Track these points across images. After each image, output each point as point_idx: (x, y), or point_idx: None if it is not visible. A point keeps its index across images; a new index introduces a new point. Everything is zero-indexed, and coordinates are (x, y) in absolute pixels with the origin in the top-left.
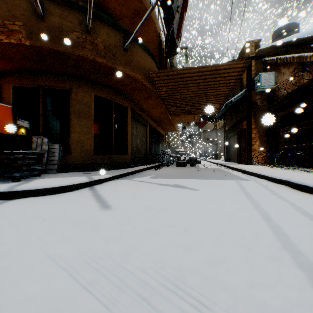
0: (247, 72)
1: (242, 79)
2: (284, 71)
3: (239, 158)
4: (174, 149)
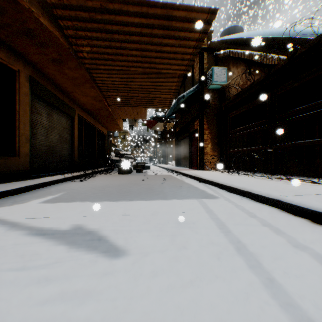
0: (199, 65)
1: (194, 74)
2: (234, 70)
3: (191, 162)
4: (118, 152)
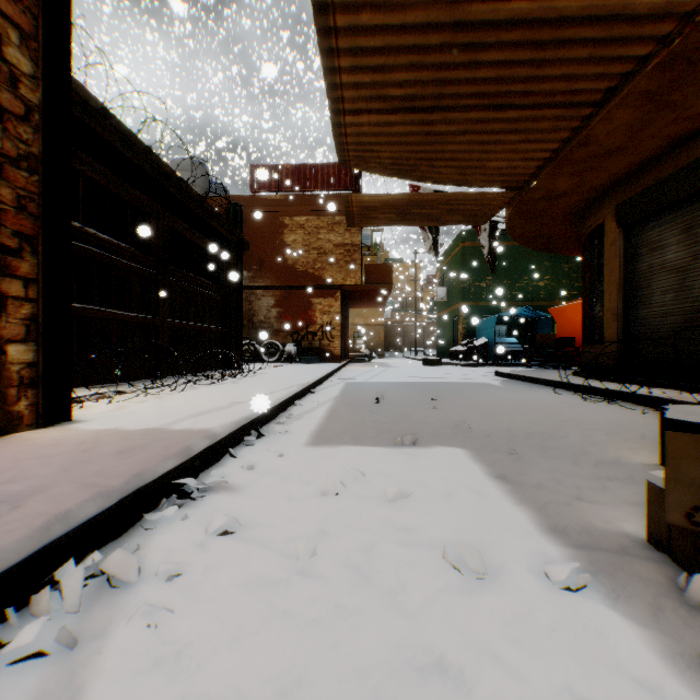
0: None
1: None
2: None
3: None
4: None
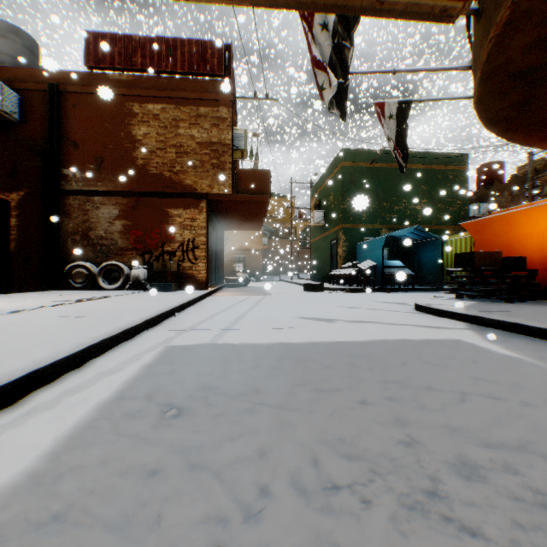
0: None
1: None
2: None
3: None
4: None
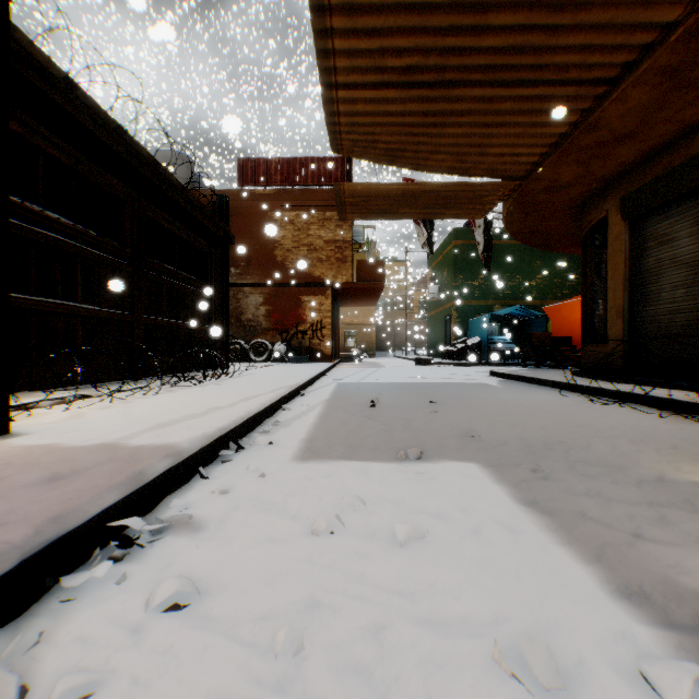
0: None
1: None
2: None
3: None
4: None
